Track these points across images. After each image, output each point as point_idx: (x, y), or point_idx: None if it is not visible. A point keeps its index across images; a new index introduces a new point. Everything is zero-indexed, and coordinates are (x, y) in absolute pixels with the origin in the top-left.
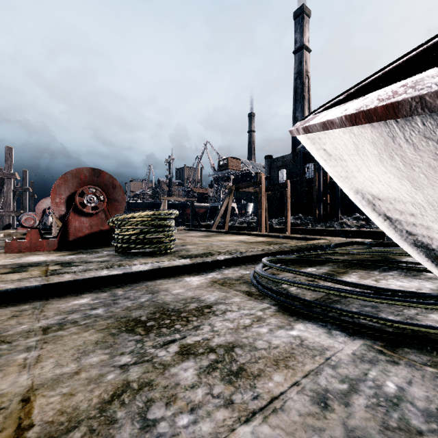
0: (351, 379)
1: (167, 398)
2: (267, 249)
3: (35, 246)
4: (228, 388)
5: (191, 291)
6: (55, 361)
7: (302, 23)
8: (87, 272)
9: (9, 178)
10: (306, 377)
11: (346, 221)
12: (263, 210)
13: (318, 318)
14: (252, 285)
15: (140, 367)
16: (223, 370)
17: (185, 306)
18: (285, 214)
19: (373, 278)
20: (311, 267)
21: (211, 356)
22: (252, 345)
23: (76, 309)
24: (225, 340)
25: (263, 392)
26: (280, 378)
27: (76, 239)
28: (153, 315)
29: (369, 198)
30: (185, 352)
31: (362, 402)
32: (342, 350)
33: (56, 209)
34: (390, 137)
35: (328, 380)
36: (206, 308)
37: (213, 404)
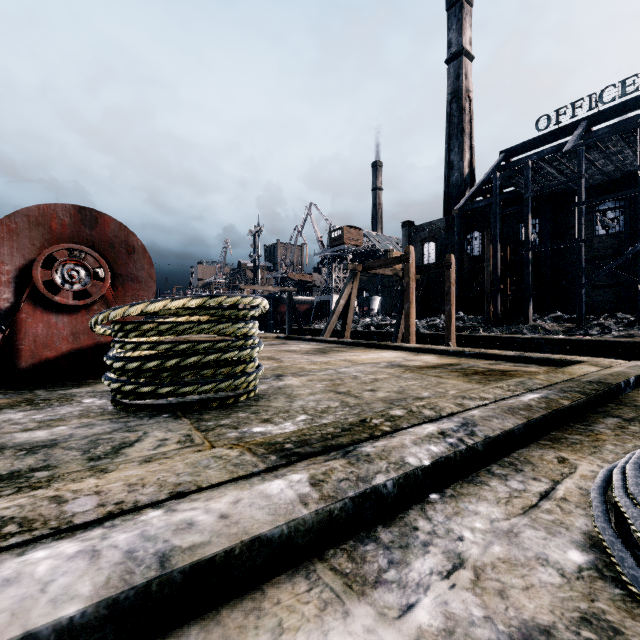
0: None
1: None
2: (518, 404)
3: None
4: None
5: None
6: None
7: (461, 15)
8: None
9: None
10: None
11: (542, 323)
12: (413, 304)
13: None
14: None
15: None
16: None
17: None
18: (447, 312)
19: None
20: None
21: None
22: None
23: None
24: None
25: None
26: None
27: (39, 365)
28: None
29: None
30: None
31: None
32: None
33: None
34: None
35: None
36: None
37: None
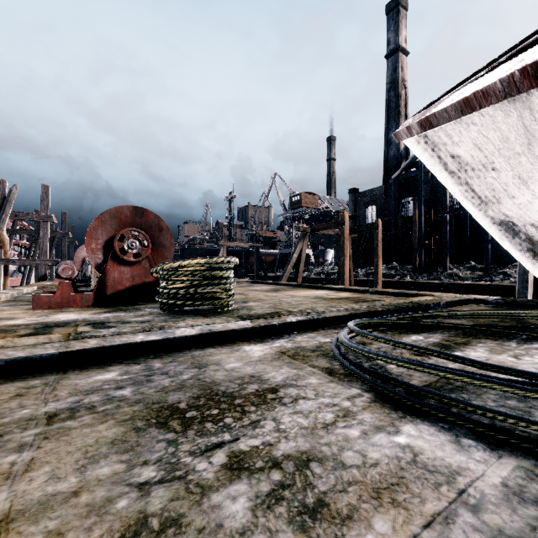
0: (509, 537)
1: None
2: (353, 308)
3: (67, 301)
4: None
5: (251, 366)
6: (50, 469)
7: (397, 19)
8: (118, 336)
9: (46, 221)
10: (430, 527)
11: (457, 271)
12: (347, 257)
13: (437, 416)
14: (335, 359)
15: (167, 488)
16: (292, 503)
17: (240, 389)
18: (375, 263)
19: (510, 352)
20: (415, 334)
21: (275, 476)
22: (338, 459)
23: (98, 388)
24: (296, 447)
25: None
26: (385, 525)
27: (116, 294)
28: (196, 400)
29: (530, 232)
30: (235, 466)
31: None
32: (483, 475)
33: (92, 257)
34: None
35: (468, 537)
36: (270, 393)
37: None
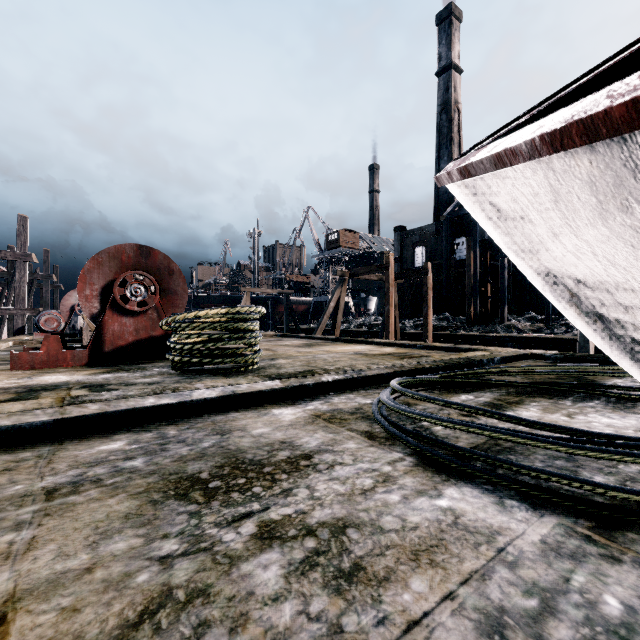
0: (543, 589)
1: (232, 620)
2: (398, 365)
3: (54, 359)
4: (334, 602)
5: (282, 431)
6: (57, 547)
7: (450, 31)
8: (123, 400)
9: (23, 261)
10: (467, 584)
11: (516, 323)
12: (392, 307)
13: (481, 478)
14: (376, 421)
15: (192, 560)
16: (327, 569)
17: (270, 456)
18: (425, 313)
19: (563, 411)
20: (465, 393)
21: (309, 543)
22: (376, 524)
23: (103, 459)
24: (332, 514)
25: (394, 611)
26: (422, 584)
27: (116, 350)
28: (220, 469)
29: (568, 284)
30: (266, 535)
31: (565, 633)
32: (524, 534)
33: (86, 306)
34: (628, 169)
35: (503, 591)
36: (303, 460)
37: (308, 634)
